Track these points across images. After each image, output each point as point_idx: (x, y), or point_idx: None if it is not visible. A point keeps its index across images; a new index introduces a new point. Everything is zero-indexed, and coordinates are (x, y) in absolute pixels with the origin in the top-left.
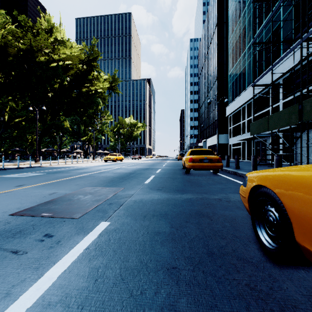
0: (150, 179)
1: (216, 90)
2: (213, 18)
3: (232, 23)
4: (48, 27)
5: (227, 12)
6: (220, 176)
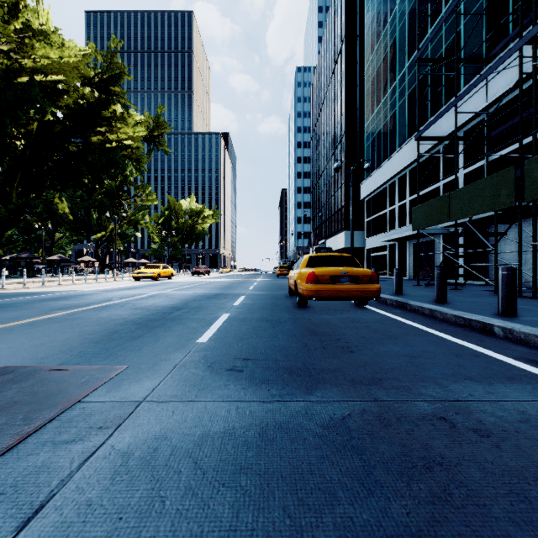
0: (217, 327)
1: (344, 154)
2: (338, 28)
3: (372, 35)
4: None
5: (362, 20)
6: (374, 312)
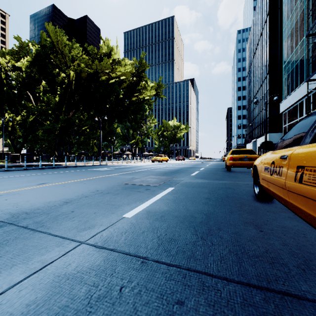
0: (195, 173)
1: (268, 85)
2: (265, 6)
3: (287, 9)
4: (108, 51)
5: None
6: None
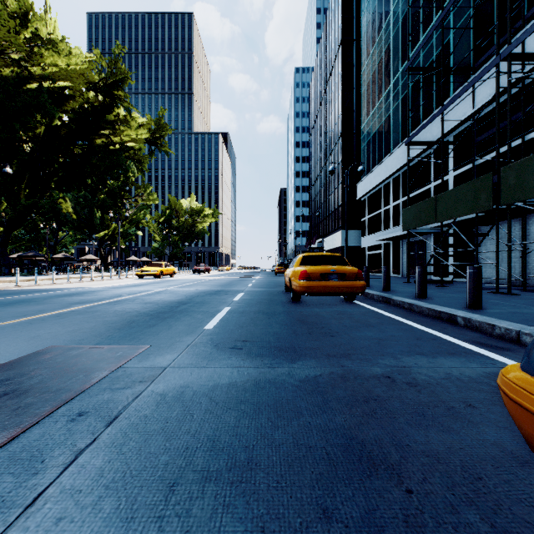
0: (220, 318)
1: (340, 155)
2: (335, 32)
3: (368, 40)
4: (19, 10)
5: (359, 24)
6: (360, 306)
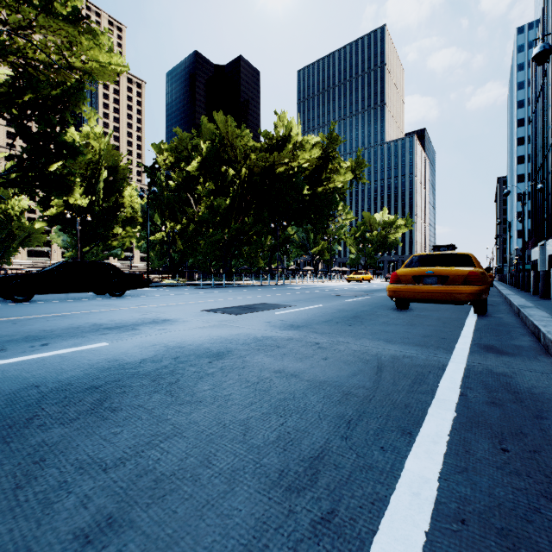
0: None
1: None
2: None
3: None
4: (286, 133)
5: None
6: None
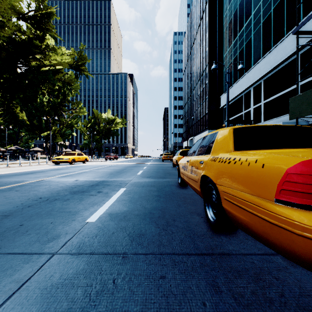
0: None
1: (207, 78)
2: None
3: None
4: None
5: None
6: None
